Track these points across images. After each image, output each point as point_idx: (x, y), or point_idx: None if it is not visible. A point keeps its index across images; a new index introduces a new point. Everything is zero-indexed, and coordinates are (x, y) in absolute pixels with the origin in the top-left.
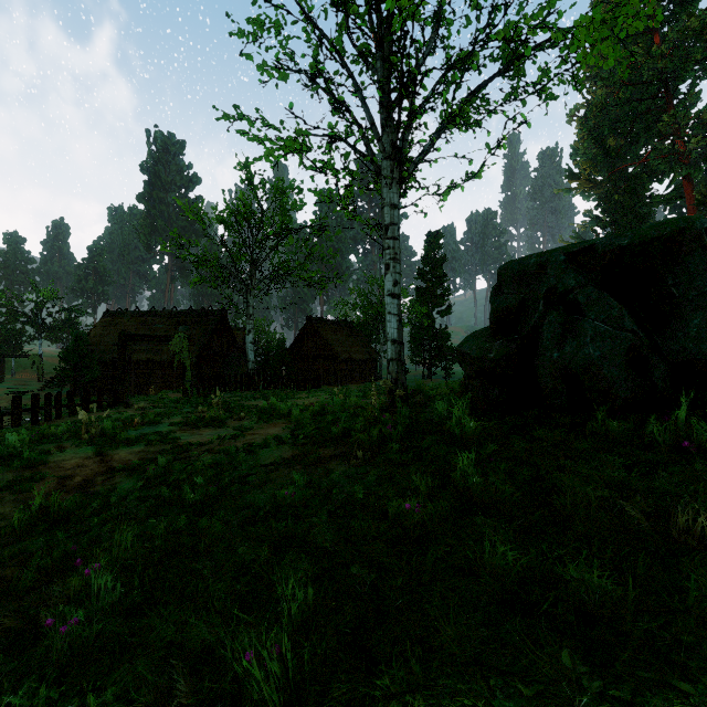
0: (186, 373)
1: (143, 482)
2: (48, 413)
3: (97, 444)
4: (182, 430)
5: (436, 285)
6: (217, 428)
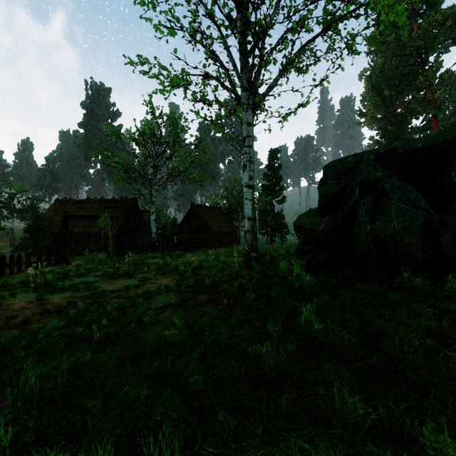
0: (109, 241)
1: (65, 321)
2: (11, 268)
3: (40, 291)
4: (103, 280)
5: (275, 183)
6: (127, 278)
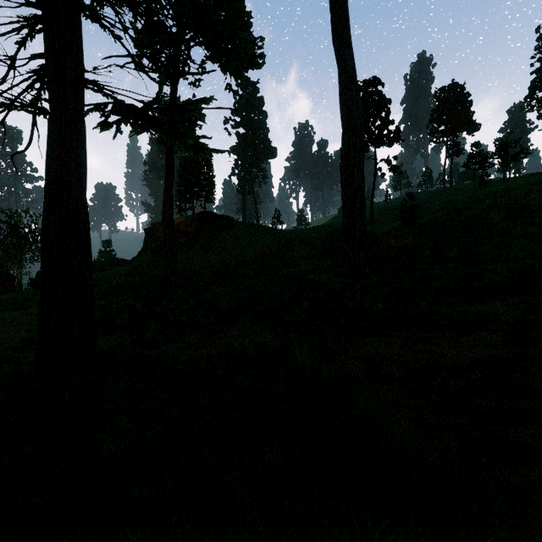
0: None
1: None
2: None
3: None
4: None
5: None
6: None
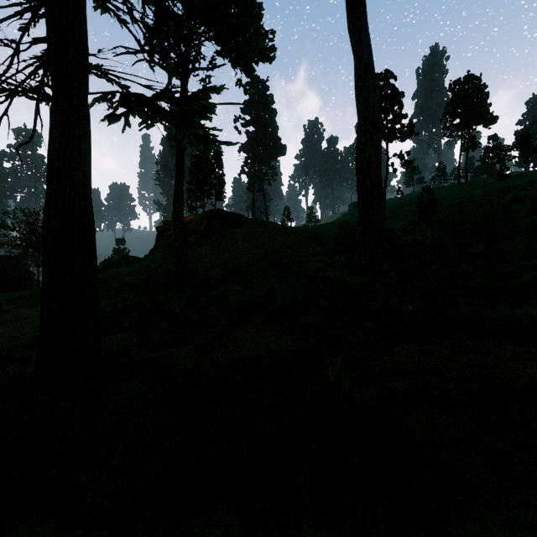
0: None
1: None
2: None
3: None
4: None
5: None
6: None
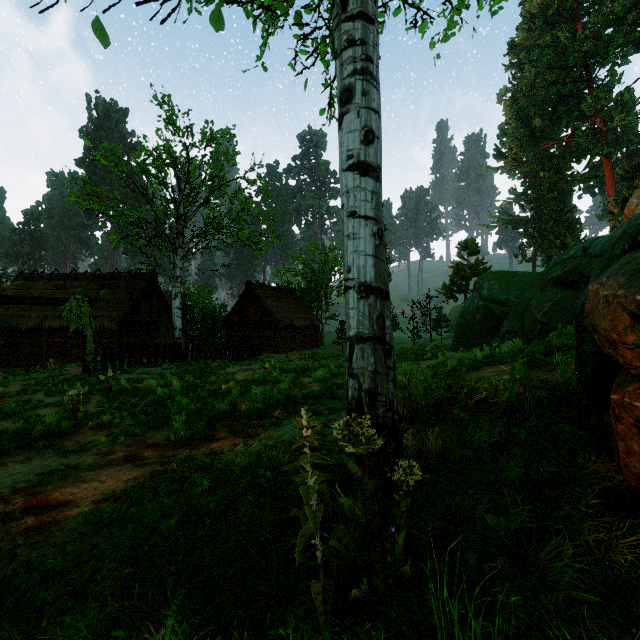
0: (86, 345)
1: None
2: None
3: None
4: None
5: None
6: (37, 452)
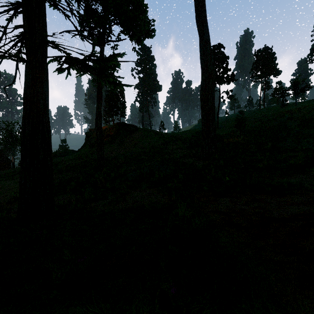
0: None
1: None
2: None
3: None
4: None
5: None
6: None
